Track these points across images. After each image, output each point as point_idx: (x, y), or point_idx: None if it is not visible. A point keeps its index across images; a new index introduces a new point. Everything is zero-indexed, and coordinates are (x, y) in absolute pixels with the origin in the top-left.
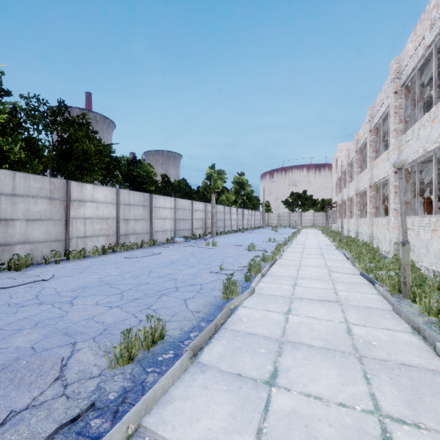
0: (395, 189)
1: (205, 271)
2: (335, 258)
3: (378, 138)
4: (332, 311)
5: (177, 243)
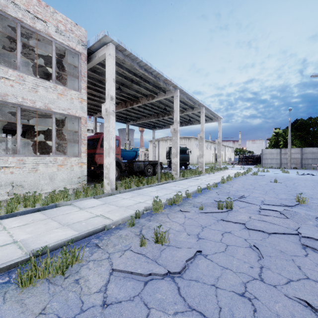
0: None
1: None
2: None
3: None
4: None
5: None
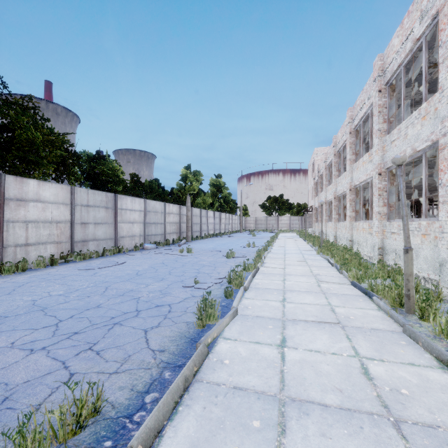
0: (379, 191)
1: (177, 285)
2: (320, 265)
3: (358, 140)
4: (335, 338)
5: (147, 250)
